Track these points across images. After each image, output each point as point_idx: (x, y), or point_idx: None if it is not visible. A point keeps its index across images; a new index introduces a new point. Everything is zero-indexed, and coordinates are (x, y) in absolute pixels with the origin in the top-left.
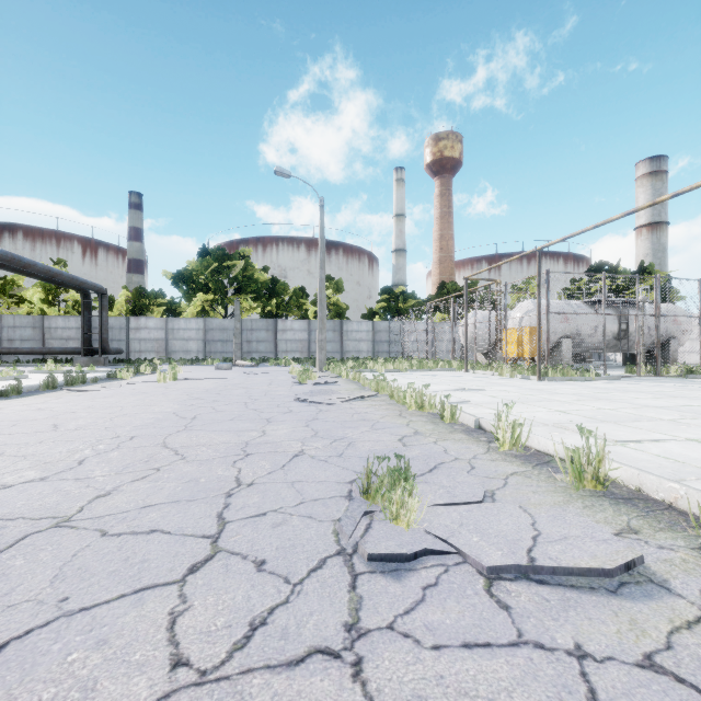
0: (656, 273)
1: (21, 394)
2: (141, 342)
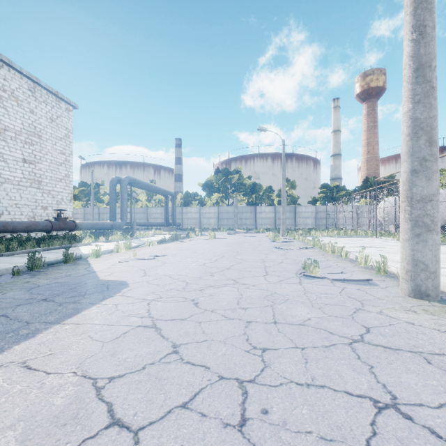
0: None
1: (165, 242)
2: (188, 219)
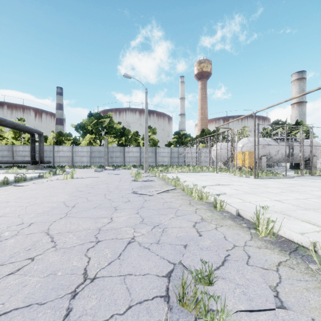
0: (304, 125)
1: None
2: (60, 157)
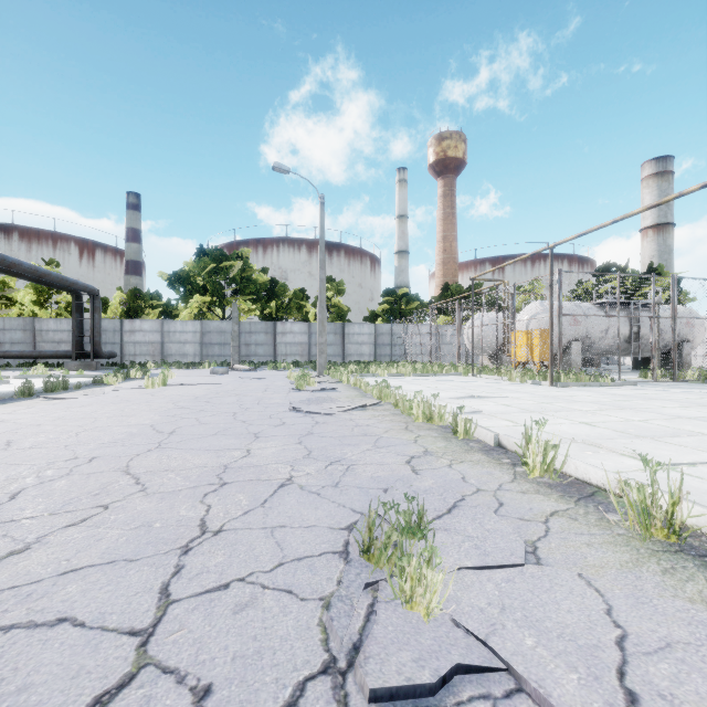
0: (665, 274)
1: None
2: (136, 345)
